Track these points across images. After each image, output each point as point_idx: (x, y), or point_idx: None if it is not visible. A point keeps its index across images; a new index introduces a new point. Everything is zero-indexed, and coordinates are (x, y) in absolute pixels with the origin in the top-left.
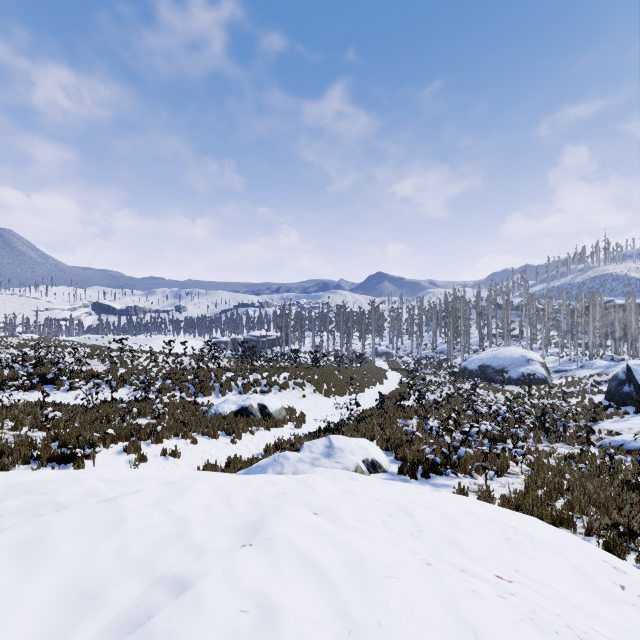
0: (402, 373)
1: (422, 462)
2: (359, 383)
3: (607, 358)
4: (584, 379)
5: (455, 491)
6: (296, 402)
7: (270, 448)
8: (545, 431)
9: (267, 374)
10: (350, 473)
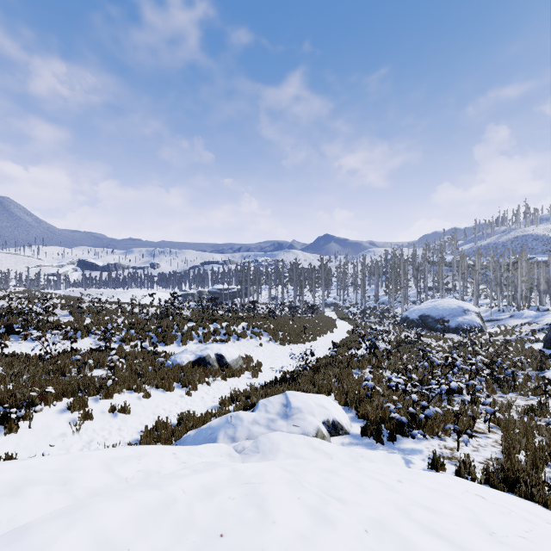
0: (350, 322)
1: (385, 421)
2: (312, 332)
3: (533, 308)
4: (516, 328)
5: (427, 458)
6: (253, 350)
7: (225, 401)
8: (495, 380)
9: (226, 324)
10: (310, 440)
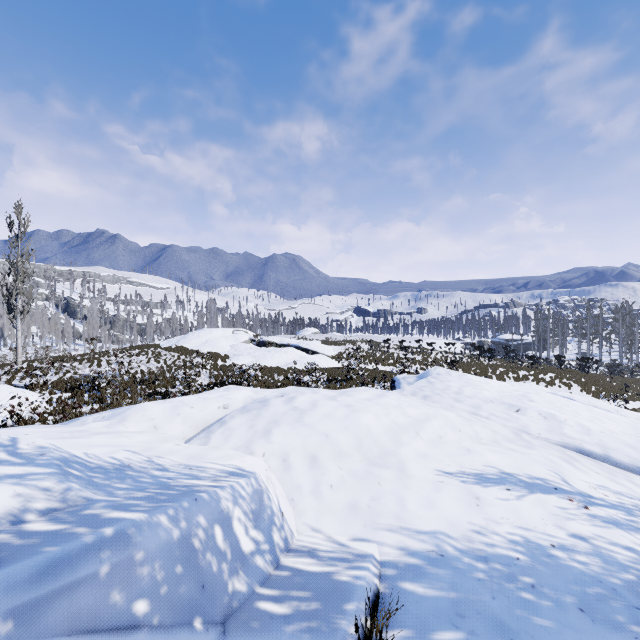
0: None
1: None
2: (637, 392)
3: None
4: None
5: None
6: None
7: None
8: None
9: (533, 372)
10: None
